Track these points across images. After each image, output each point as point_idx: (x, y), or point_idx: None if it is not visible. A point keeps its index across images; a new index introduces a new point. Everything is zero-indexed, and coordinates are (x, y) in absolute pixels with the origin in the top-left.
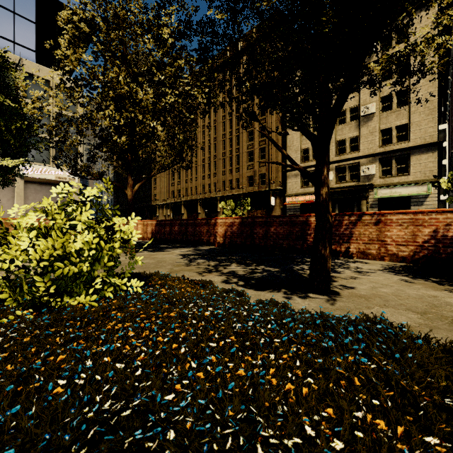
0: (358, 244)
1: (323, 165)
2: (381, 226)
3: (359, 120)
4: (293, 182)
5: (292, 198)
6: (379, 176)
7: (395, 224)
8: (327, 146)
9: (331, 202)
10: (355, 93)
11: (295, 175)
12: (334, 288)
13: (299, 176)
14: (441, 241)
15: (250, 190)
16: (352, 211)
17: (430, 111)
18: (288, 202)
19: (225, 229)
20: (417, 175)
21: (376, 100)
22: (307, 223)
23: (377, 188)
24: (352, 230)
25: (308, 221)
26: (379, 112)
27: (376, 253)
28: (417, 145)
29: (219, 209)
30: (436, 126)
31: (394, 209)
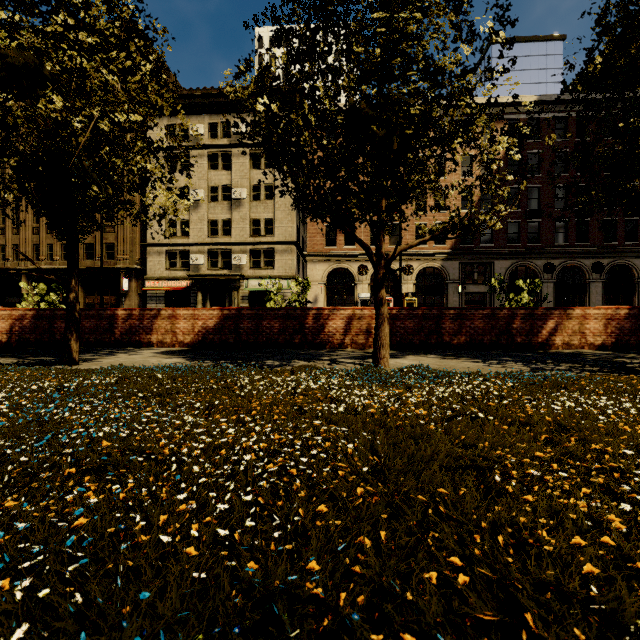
0: (158, 335)
1: (72, 278)
2: (174, 320)
3: (231, 202)
4: (156, 261)
5: (154, 282)
6: (250, 267)
7: (182, 318)
8: (73, 266)
9: (202, 291)
10: (228, 171)
11: (159, 253)
12: (85, 362)
13: (164, 255)
14: (208, 330)
15: (89, 265)
16: (225, 303)
17: (290, 211)
18: (149, 287)
19: (11, 324)
20: (281, 271)
21: (248, 186)
22: (115, 316)
23: (248, 280)
24: (153, 323)
25: (116, 315)
26: (249, 199)
27: (170, 341)
28: (280, 241)
29: (25, 290)
30: (294, 227)
31: (263, 302)
